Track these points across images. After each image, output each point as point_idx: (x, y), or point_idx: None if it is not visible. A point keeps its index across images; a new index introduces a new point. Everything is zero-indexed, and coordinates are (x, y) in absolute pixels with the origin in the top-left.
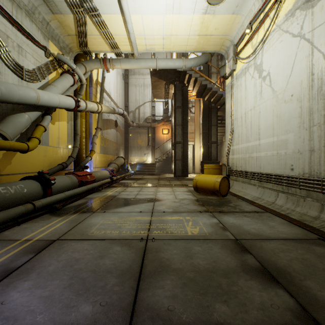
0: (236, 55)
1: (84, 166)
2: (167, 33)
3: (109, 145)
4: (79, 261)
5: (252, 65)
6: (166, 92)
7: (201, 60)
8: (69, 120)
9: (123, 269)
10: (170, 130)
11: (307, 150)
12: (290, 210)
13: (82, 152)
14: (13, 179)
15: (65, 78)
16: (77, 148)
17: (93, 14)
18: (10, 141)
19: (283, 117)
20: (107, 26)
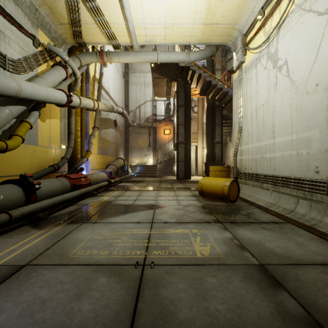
0: (245, 45)
1: (79, 168)
2: (169, 21)
3: (108, 146)
4: (46, 305)
5: (264, 54)
6: (168, 90)
7: (206, 53)
8: (63, 118)
9: (105, 322)
10: (172, 130)
11: None
12: (316, 221)
13: (77, 153)
14: None
15: (56, 70)
16: (72, 148)
17: None
18: None
19: (305, 111)
20: (103, 13)
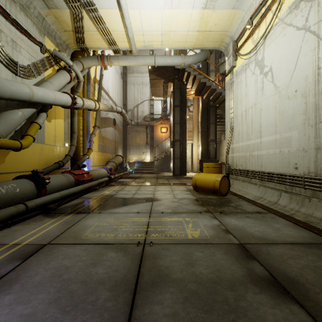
0: (236, 51)
1: (81, 164)
2: (166, 29)
3: (108, 143)
4: (70, 270)
5: (252, 61)
6: (164, 90)
7: (200, 57)
8: (66, 118)
9: (117, 280)
10: (168, 128)
11: (313, 148)
12: (295, 211)
13: (79, 150)
14: (7, 178)
15: (61, 75)
16: (75, 146)
17: (89, 9)
18: (2, 138)
19: (286, 114)
20: (104, 22)
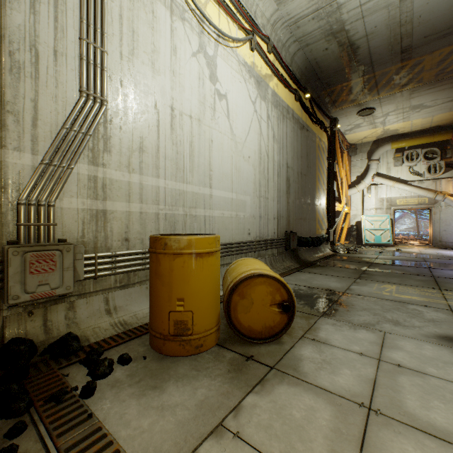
0: None
1: None
2: None
3: None
4: None
5: (194, 29)
6: None
7: None
8: None
9: (449, 283)
10: None
11: (258, 216)
12: None
13: None
14: None
15: None
16: None
17: None
18: None
19: (243, 174)
20: None
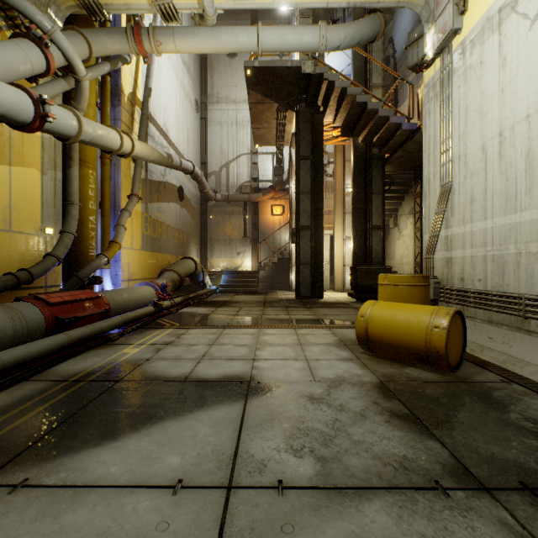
0: None
1: (91, 277)
2: None
3: (166, 234)
4: None
5: None
6: (279, 130)
7: (362, 29)
8: (49, 168)
9: None
10: (286, 207)
11: None
12: None
13: (87, 246)
14: None
15: (13, 45)
16: (71, 235)
17: None
18: None
19: None
20: None
